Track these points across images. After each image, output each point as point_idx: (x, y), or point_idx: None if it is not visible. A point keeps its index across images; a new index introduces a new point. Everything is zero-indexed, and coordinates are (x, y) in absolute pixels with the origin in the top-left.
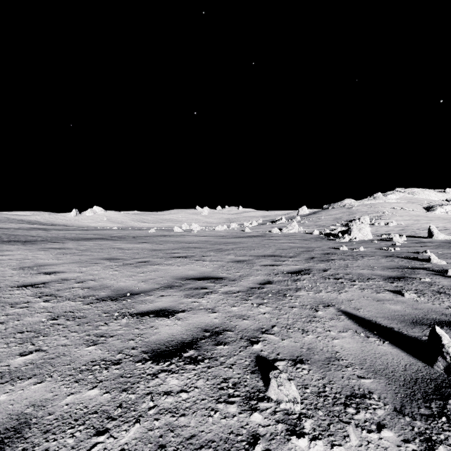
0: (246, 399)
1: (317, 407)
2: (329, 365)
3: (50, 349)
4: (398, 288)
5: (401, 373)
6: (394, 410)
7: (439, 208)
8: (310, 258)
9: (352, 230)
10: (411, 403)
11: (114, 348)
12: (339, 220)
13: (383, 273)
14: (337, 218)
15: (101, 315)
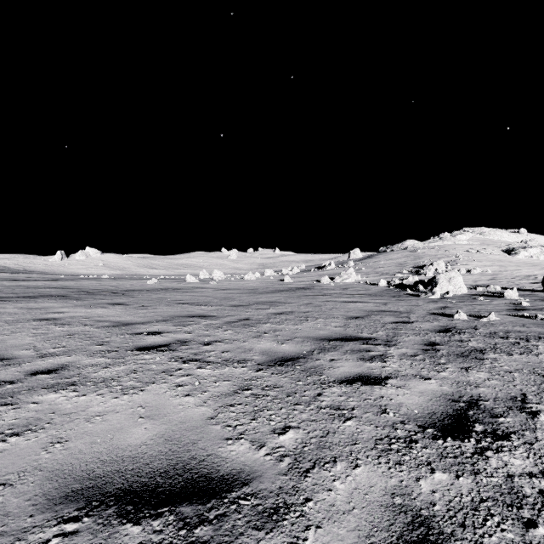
0: None
1: None
2: None
3: None
4: None
5: None
6: None
7: (522, 251)
8: (428, 345)
9: (439, 281)
10: None
11: None
12: (404, 265)
13: None
14: (400, 263)
15: None
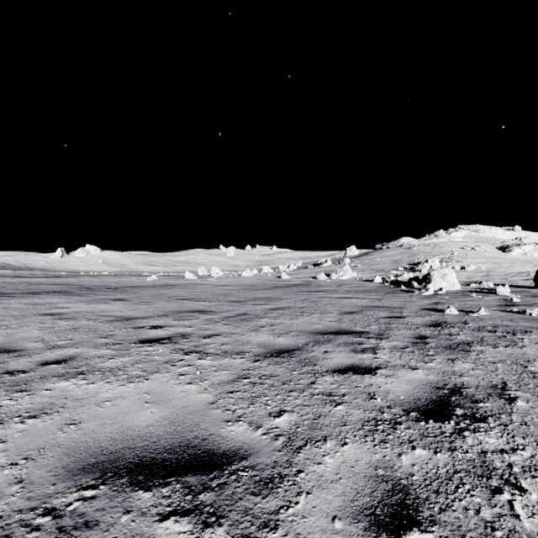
0: None
1: None
2: None
3: None
4: None
5: None
6: None
7: (516, 248)
8: (418, 339)
9: (433, 278)
10: None
11: None
12: (399, 262)
13: None
14: (396, 260)
15: None
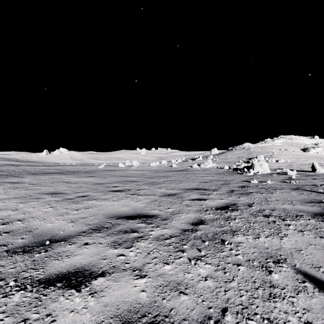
0: None
1: None
2: None
3: None
4: None
5: None
6: None
7: (312, 149)
8: (230, 191)
9: (255, 166)
10: None
11: None
12: (241, 158)
13: (306, 209)
14: (239, 156)
15: None
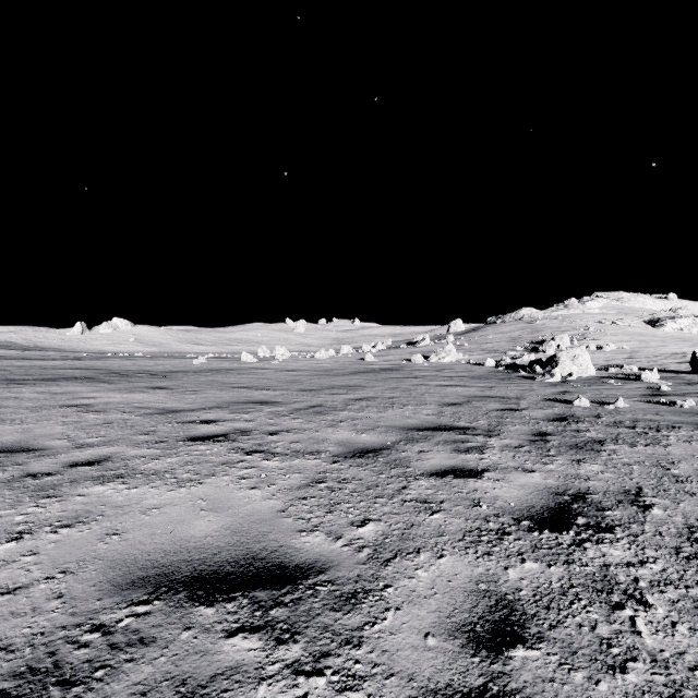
0: None
1: None
2: None
3: None
4: None
5: None
6: None
7: (670, 322)
8: (537, 436)
9: (560, 360)
10: None
11: None
12: (518, 341)
13: None
14: (513, 337)
15: None
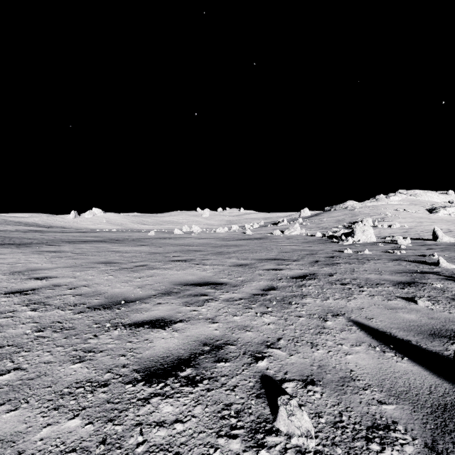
0: (252, 431)
1: (334, 443)
2: (344, 387)
3: (30, 368)
4: (410, 295)
5: (426, 396)
6: (425, 446)
7: (442, 210)
8: (314, 261)
9: (356, 233)
10: (443, 436)
11: (102, 366)
12: (341, 222)
13: (392, 278)
14: (339, 220)
15: (92, 326)
